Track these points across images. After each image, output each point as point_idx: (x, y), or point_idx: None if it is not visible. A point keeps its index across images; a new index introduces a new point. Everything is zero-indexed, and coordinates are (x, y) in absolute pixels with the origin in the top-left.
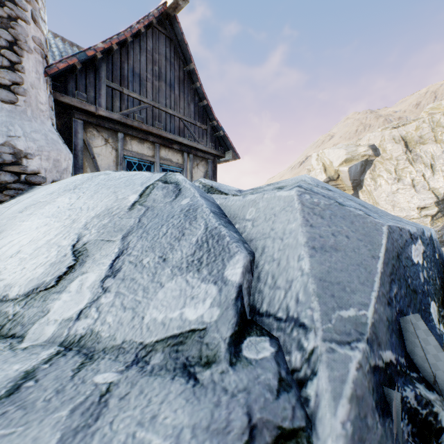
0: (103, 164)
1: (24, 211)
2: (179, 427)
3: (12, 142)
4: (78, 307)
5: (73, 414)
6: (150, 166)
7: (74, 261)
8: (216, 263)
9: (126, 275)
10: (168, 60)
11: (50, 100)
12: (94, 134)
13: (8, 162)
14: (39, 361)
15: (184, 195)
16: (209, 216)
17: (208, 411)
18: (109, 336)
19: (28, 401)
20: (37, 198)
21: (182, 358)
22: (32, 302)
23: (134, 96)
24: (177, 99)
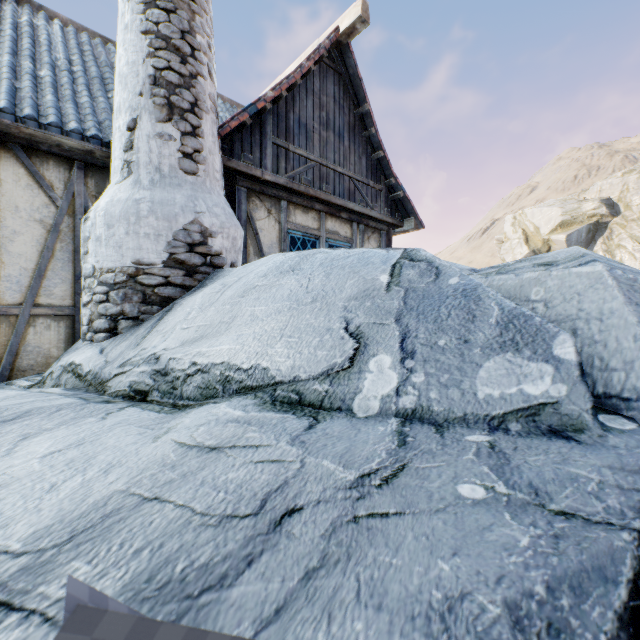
0: (265, 241)
1: (246, 296)
2: (595, 467)
3: (200, 219)
4: (390, 386)
5: (480, 457)
6: (315, 241)
7: (357, 344)
8: (537, 343)
9: (426, 357)
10: (336, 102)
11: (221, 167)
12: (256, 204)
13: (197, 242)
14: (395, 426)
15: (447, 274)
16: (497, 296)
17: (614, 458)
18: (445, 410)
19: (423, 449)
20: (248, 281)
21: (543, 426)
22: (337, 381)
23: (300, 153)
24: (346, 152)
